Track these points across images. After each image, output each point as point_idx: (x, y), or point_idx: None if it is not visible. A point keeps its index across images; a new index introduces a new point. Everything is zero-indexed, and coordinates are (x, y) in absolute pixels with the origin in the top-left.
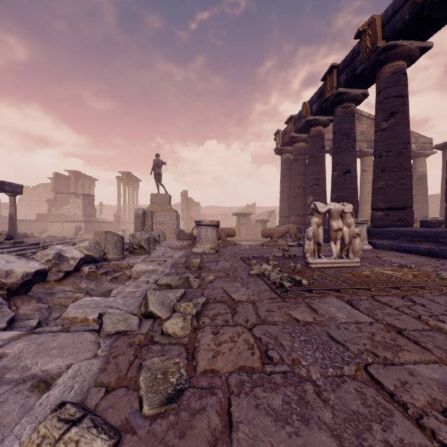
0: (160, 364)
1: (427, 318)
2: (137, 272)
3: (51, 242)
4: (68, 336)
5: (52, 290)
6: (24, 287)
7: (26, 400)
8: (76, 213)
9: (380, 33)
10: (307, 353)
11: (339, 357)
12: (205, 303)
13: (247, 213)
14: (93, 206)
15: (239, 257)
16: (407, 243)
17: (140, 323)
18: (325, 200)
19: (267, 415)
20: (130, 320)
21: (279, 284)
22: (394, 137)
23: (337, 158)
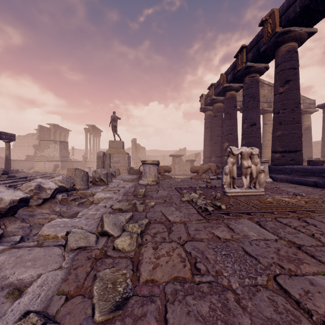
0: (111, 275)
1: (319, 236)
2: (98, 199)
3: (36, 176)
4: (41, 250)
5: (33, 213)
6: (11, 211)
7: (2, 306)
8: (55, 155)
9: (278, 22)
10: (227, 265)
11: (253, 269)
12: (148, 224)
13: (180, 155)
14: (67, 150)
15: (173, 187)
16: (298, 177)
17: (97, 240)
18: (237, 145)
19: (197, 321)
20: (89, 237)
21: (204, 209)
22: (289, 98)
23: (246, 115)
